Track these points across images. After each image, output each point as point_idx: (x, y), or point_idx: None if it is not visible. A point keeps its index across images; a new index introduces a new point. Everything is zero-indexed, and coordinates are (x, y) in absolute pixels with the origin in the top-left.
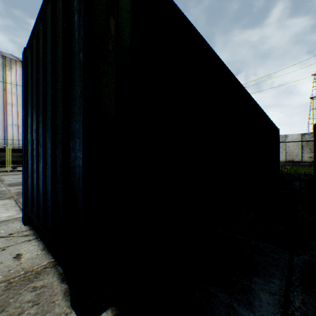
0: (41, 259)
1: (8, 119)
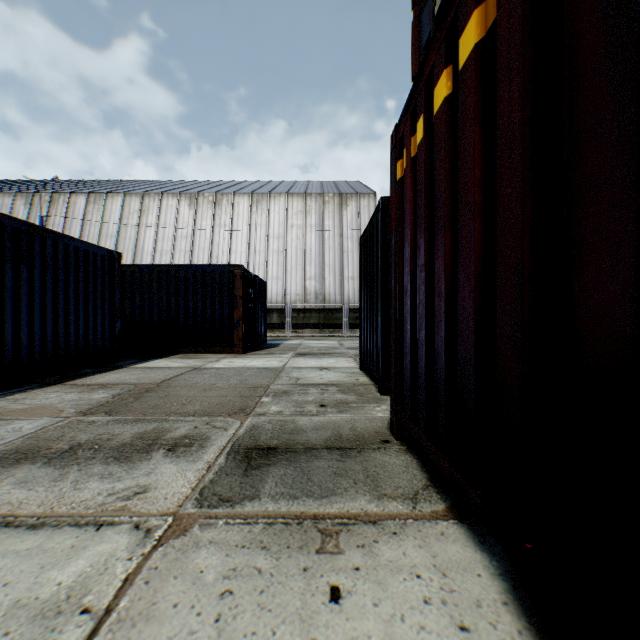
0: (368, 382)
1: (343, 271)
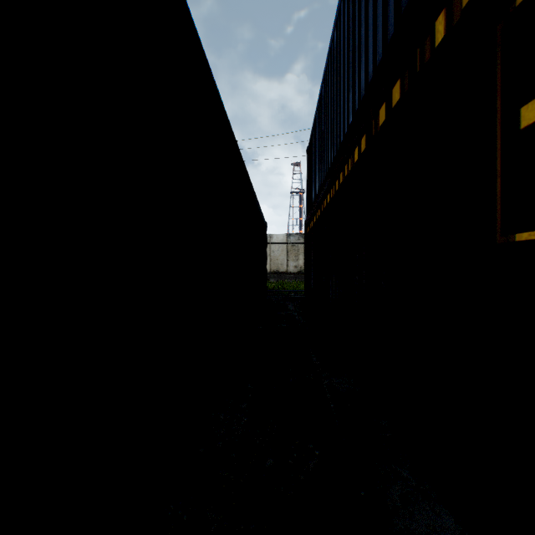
0: None
1: None
